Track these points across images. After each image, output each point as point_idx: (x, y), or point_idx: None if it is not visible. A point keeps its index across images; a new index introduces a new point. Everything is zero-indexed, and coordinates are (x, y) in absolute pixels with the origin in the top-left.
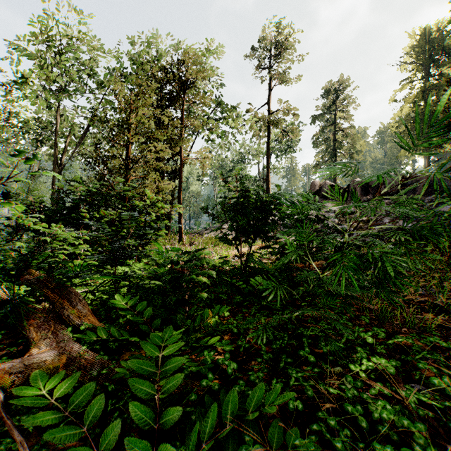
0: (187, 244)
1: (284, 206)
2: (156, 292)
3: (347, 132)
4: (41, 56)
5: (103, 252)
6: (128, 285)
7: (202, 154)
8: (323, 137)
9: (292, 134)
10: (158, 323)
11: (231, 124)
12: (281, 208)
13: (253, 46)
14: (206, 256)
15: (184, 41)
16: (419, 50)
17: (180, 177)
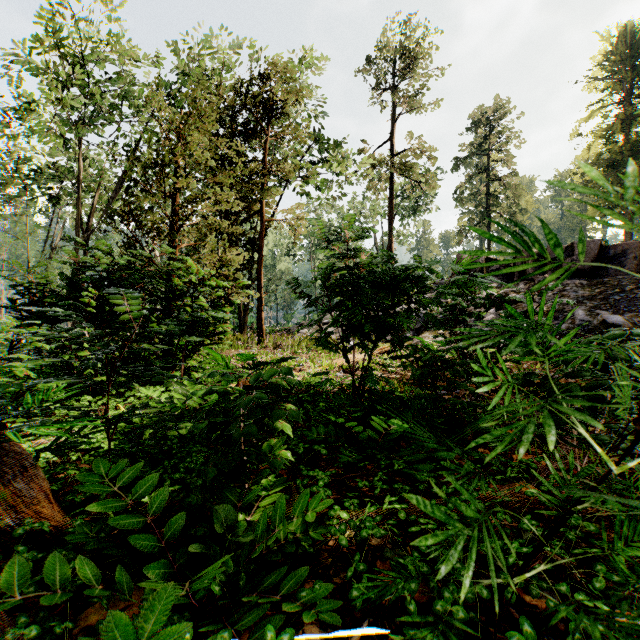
0: (270, 348)
1: (428, 284)
2: (199, 439)
3: (508, 182)
4: (58, 72)
5: (135, 361)
6: (155, 423)
7: (293, 213)
8: (471, 191)
9: (427, 185)
10: (178, 523)
11: (336, 169)
12: (425, 287)
13: (368, 56)
14: (297, 366)
15: (266, 47)
16: (617, 58)
17: (260, 247)
